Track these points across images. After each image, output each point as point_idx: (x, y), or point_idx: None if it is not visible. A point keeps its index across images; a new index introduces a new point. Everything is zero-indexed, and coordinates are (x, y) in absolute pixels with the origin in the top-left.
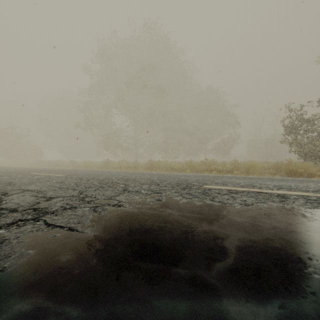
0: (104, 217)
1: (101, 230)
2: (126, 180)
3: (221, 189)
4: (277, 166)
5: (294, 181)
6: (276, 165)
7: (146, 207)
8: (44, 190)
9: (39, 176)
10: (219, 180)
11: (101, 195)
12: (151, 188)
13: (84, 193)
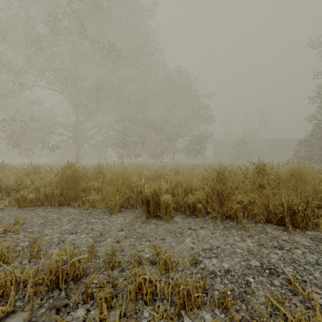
0: None
1: None
2: None
3: None
4: None
5: None
6: None
7: None
8: None
9: None
10: None
11: None
12: None
13: None
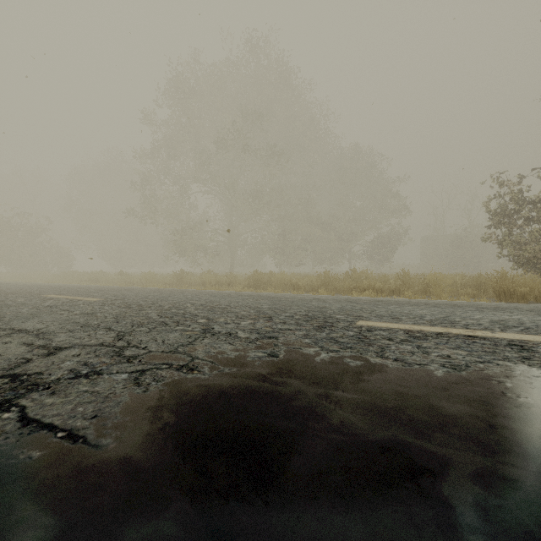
0: (154, 401)
1: (141, 440)
2: (211, 309)
3: (392, 329)
4: (479, 282)
5: (523, 312)
6: (477, 281)
7: (246, 372)
8: (51, 331)
9: (54, 301)
10: (383, 310)
11: (158, 343)
12: (257, 327)
13: (125, 338)
